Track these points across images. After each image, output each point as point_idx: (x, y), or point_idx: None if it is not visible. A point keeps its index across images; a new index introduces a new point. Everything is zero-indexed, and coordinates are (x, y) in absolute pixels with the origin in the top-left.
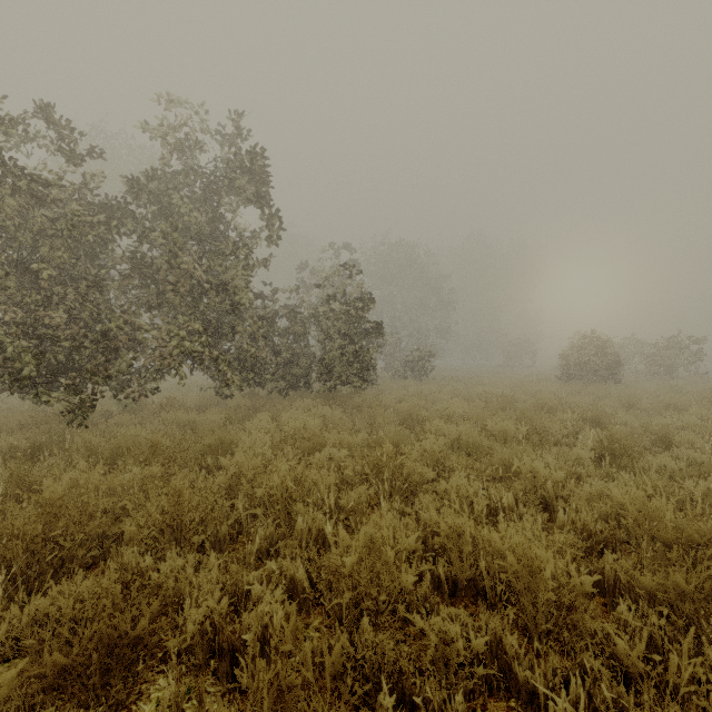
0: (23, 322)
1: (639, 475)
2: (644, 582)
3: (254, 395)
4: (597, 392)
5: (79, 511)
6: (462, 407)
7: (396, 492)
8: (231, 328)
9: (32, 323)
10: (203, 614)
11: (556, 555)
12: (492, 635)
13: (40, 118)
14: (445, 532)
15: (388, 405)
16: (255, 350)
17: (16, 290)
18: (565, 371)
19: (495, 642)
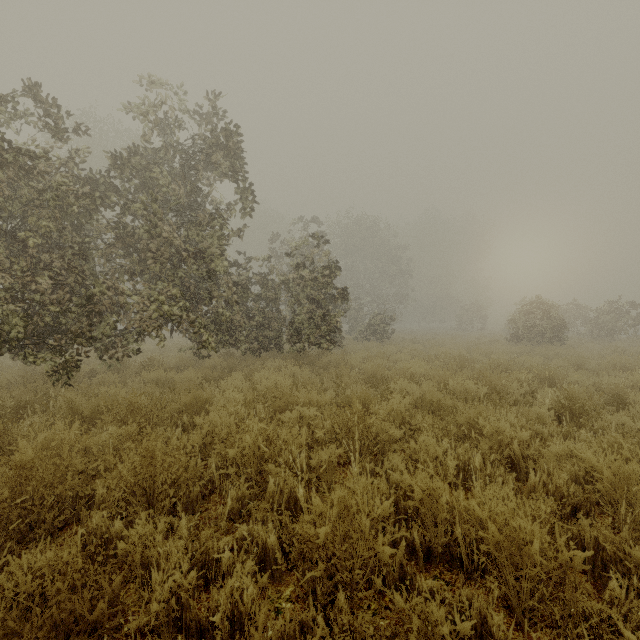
0: (12, 287)
1: (601, 435)
2: (637, 556)
3: (229, 355)
4: (546, 352)
5: (50, 473)
6: (422, 367)
7: (365, 451)
8: (208, 293)
9: (20, 288)
10: (168, 591)
11: (538, 524)
12: (476, 615)
13: (28, 96)
14: (419, 496)
15: (353, 365)
16: (230, 314)
17: (5, 257)
18: (515, 333)
19: (480, 621)
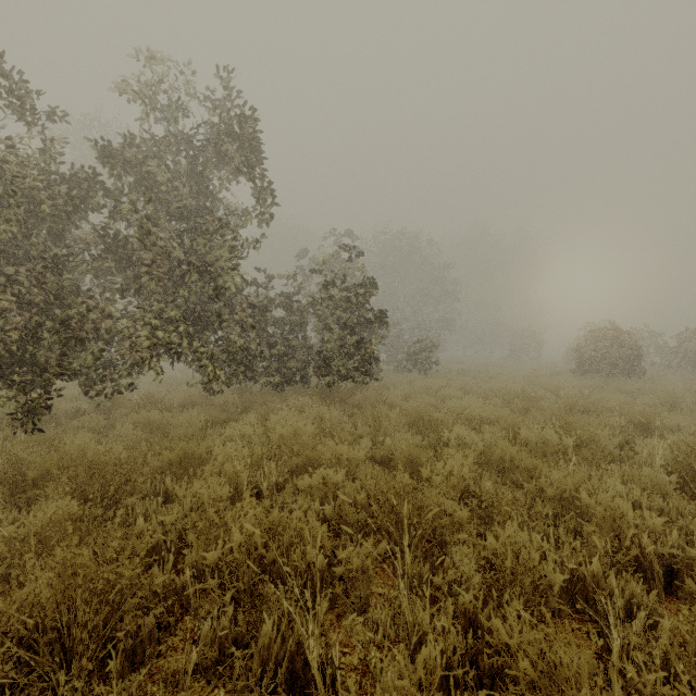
0: None
1: None
2: None
3: (246, 390)
4: (625, 387)
5: None
6: (480, 407)
7: (416, 542)
8: (216, 316)
9: None
10: None
11: None
12: None
13: None
14: (527, 677)
15: (394, 403)
16: (244, 342)
17: None
18: (581, 363)
19: None
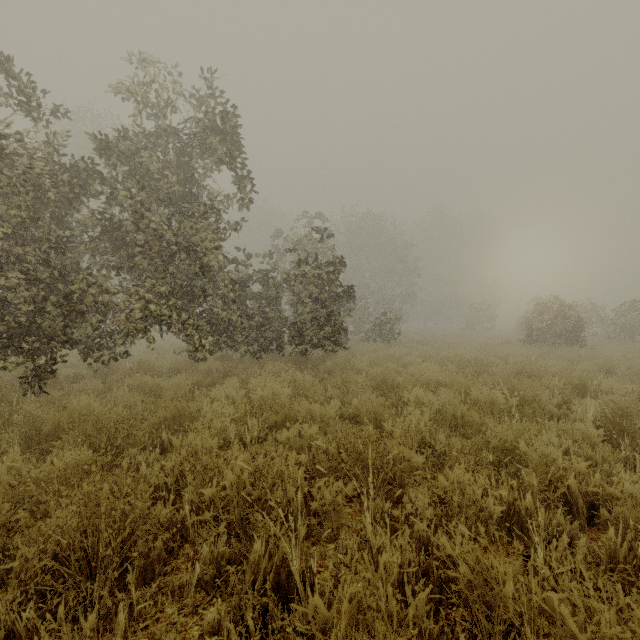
0: None
1: None
2: None
3: (227, 358)
4: (568, 355)
5: None
6: (437, 372)
7: (379, 484)
8: (201, 291)
9: None
10: None
11: None
12: None
13: None
14: (466, 578)
15: (360, 369)
16: (226, 314)
17: None
18: (529, 334)
19: None
